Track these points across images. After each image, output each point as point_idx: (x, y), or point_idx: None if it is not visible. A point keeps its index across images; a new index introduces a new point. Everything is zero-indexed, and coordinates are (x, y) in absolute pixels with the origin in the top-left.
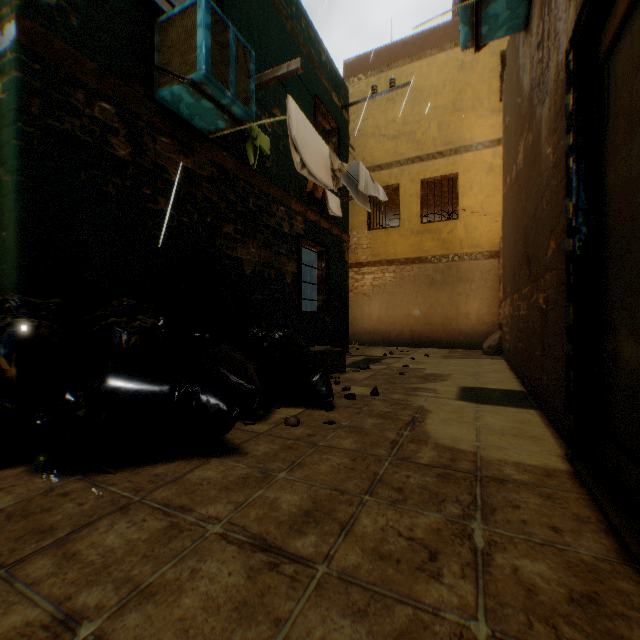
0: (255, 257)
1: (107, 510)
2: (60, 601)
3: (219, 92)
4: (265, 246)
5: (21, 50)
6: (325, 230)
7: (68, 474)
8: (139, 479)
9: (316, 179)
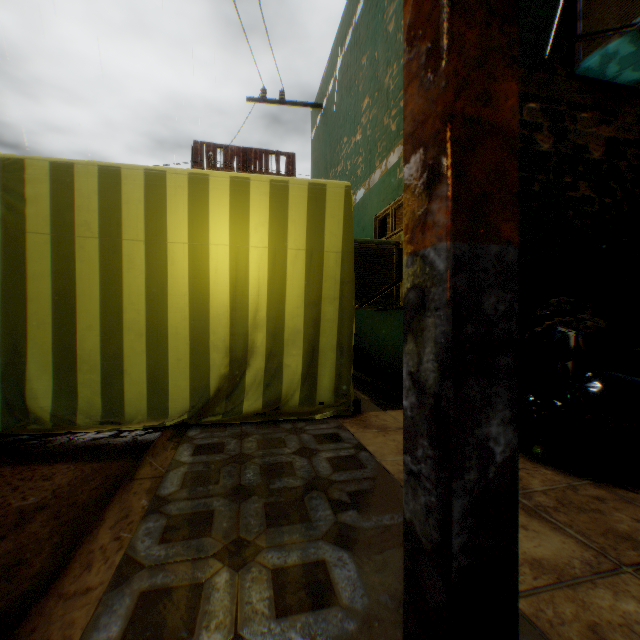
0: None
1: None
2: None
3: None
4: None
5: None
6: None
7: (569, 474)
8: None
9: None
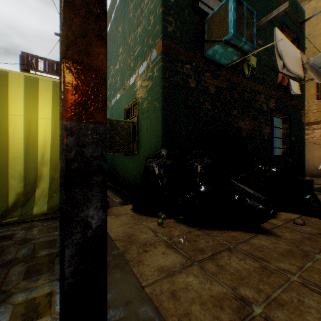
0: (247, 126)
1: (221, 248)
2: (232, 288)
3: (238, 41)
4: (252, 119)
5: (162, 54)
6: (287, 104)
7: (191, 226)
8: (225, 236)
9: (290, 73)
